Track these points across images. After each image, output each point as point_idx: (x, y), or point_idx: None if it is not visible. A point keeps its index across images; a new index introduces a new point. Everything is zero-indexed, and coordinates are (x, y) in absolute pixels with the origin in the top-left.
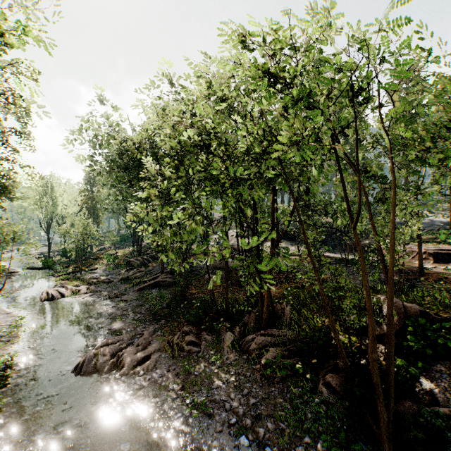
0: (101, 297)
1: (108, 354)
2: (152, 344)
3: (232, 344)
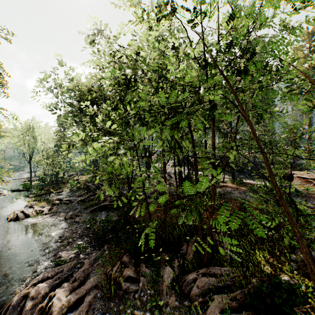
0: (59, 217)
1: (39, 296)
2: (91, 276)
3: (171, 283)
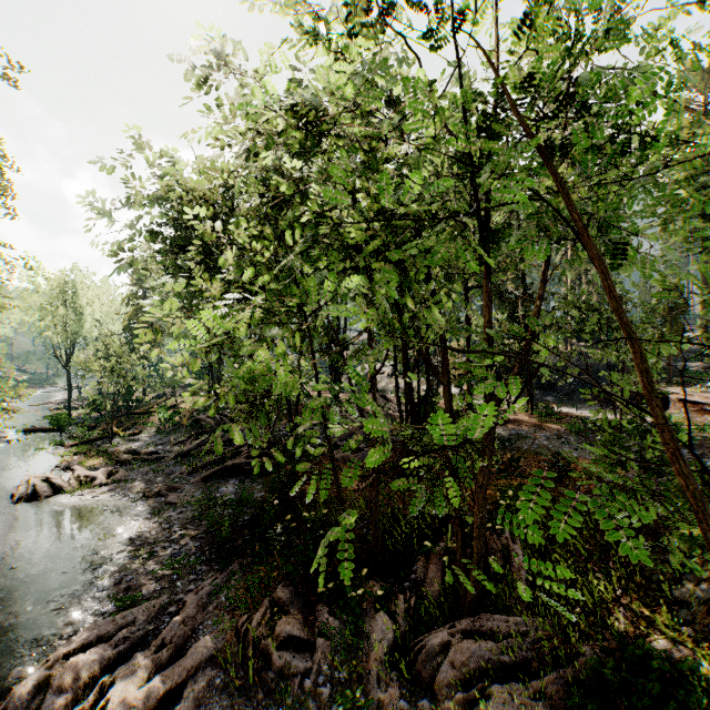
0: (131, 493)
1: (76, 684)
2: (200, 635)
3: (389, 654)
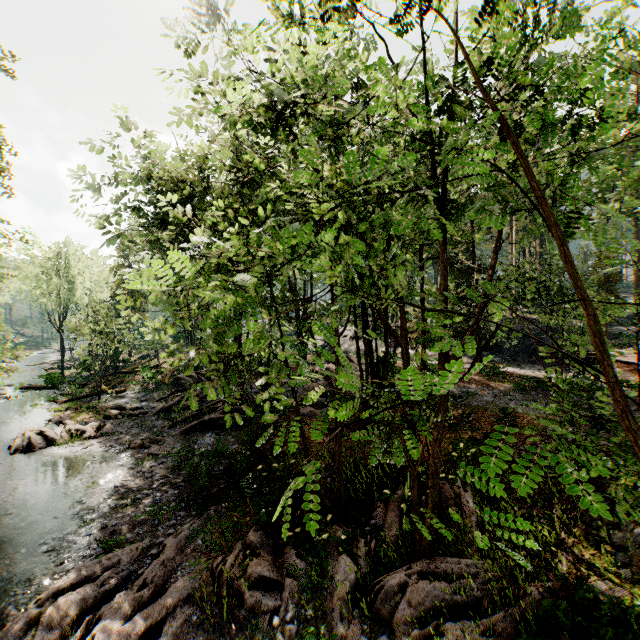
0: (117, 445)
1: (64, 621)
2: (178, 575)
3: (351, 594)
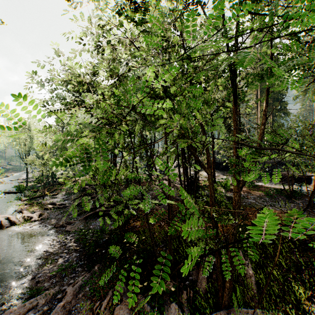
0: (49, 225)
1: None
2: (72, 313)
3: None
